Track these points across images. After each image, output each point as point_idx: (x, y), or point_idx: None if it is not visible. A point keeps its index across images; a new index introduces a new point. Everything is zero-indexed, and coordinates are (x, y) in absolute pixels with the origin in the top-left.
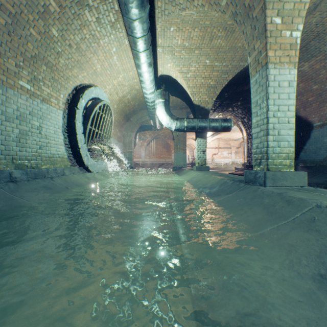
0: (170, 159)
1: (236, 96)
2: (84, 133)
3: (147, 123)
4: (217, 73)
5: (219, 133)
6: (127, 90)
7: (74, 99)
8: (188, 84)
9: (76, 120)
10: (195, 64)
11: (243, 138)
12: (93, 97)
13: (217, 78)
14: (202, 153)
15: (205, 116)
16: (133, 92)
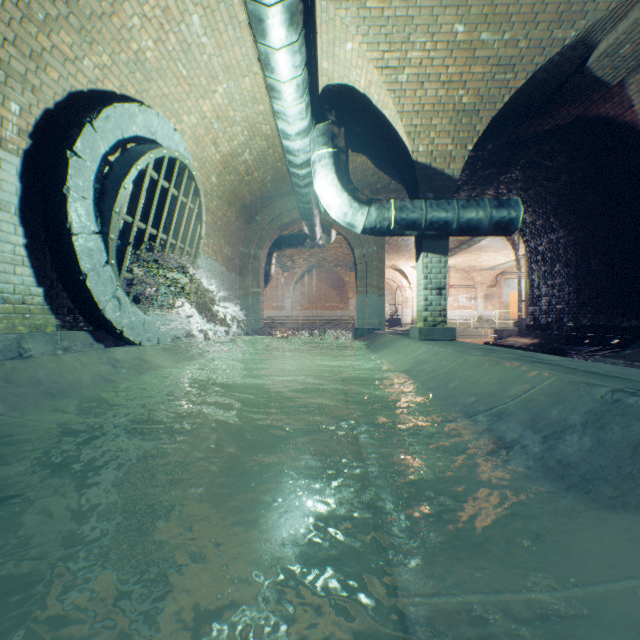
0: (346, 311)
1: (513, 152)
2: (104, 231)
3: (295, 232)
4: (484, 67)
5: (455, 253)
6: (243, 136)
7: (68, 128)
8: (400, 103)
9: (69, 190)
10: (423, 39)
11: (518, 261)
12: (136, 136)
13: (482, 84)
14: (434, 292)
15: (444, 195)
16: (256, 143)
